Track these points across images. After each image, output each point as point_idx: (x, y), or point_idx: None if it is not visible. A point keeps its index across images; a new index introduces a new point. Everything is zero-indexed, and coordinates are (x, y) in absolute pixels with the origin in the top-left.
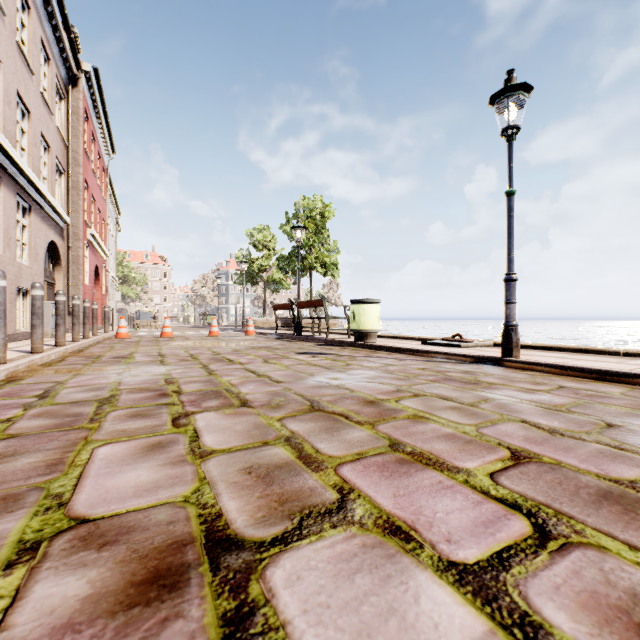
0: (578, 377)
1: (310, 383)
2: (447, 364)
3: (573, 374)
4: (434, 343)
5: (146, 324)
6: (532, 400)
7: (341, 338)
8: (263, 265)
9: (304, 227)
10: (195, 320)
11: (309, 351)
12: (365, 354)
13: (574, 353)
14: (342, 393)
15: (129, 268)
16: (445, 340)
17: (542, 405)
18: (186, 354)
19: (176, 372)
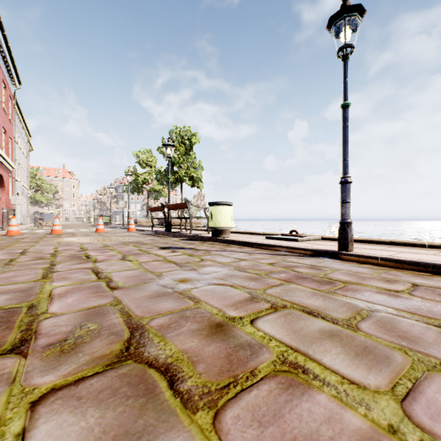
0: (414, 270)
1: (151, 289)
2: (291, 257)
3: (408, 267)
4: (276, 238)
5: (48, 223)
6: (410, 310)
7: (202, 234)
8: (146, 178)
9: (173, 145)
10: (94, 220)
11: (172, 246)
12: (220, 248)
13: (388, 245)
14: (183, 307)
15: (41, 180)
16: (284, 235)
17: (430, 320)
18: (51, 251)
19: (4, 276)
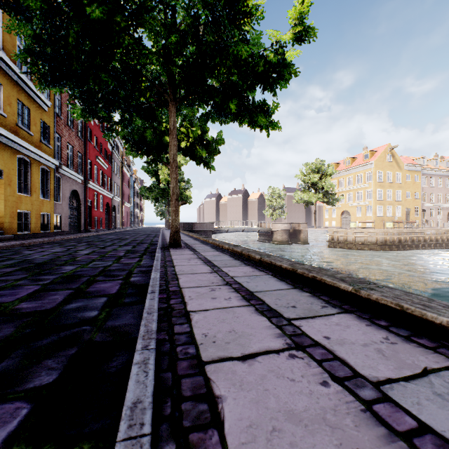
0: None
1: None
2: None
3: None
4: None
5: None
6: None
7: None
8: None
9: None
10: None
11: None
12: None
13: None
14: None
15: None
16: None
17: None
18: None
19: None
